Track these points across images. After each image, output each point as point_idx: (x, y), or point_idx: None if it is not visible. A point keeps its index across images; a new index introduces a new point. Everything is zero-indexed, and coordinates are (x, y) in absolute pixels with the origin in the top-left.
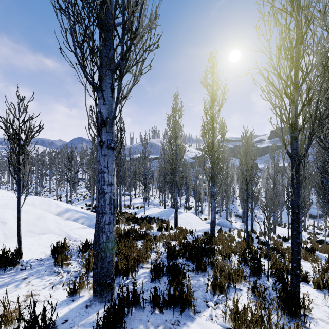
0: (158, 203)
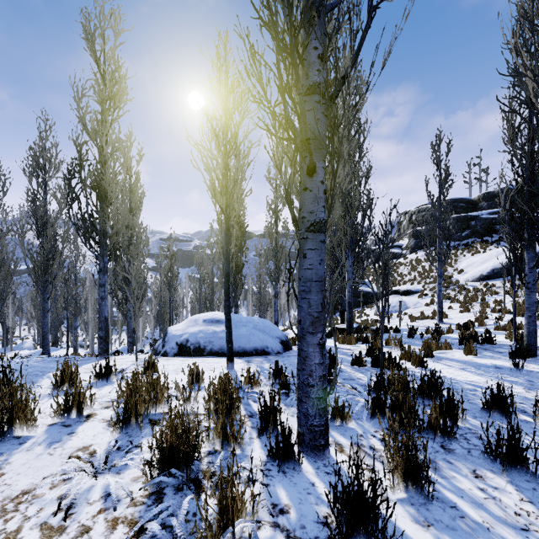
0: (30, 347)
